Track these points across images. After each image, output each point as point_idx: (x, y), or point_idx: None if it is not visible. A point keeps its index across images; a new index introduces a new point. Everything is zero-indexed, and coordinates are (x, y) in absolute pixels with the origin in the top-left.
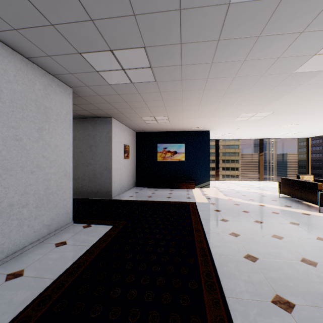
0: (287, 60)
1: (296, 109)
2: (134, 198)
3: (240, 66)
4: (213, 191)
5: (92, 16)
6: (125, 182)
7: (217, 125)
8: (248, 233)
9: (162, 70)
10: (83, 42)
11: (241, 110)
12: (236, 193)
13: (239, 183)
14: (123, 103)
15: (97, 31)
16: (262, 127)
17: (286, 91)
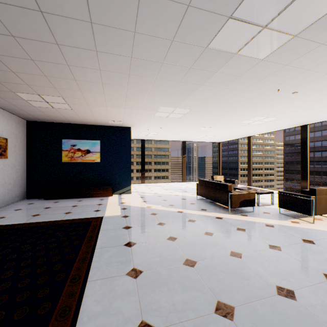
0: (200, 18)
1: (211, 109)
2: (3, 220)
3: (137, 6)
4: (133, 197)
5: None
6: None
7: (138, 120)
8: (154, 266)
9: None
10: None
11: (158, 101)
12: (158, 197)
13: (164, 186)
14: None
15: None
16: (183, 128)
17: (201, 80)
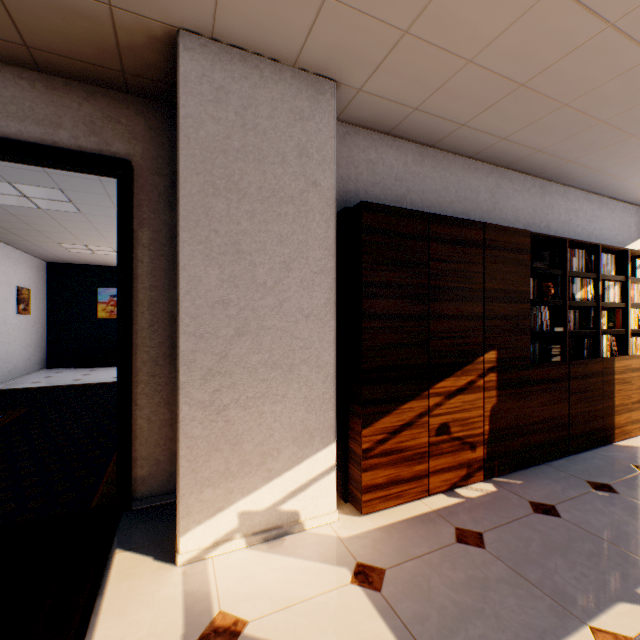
0: None
1: None
2: (43, 384)
3: None
4: None
5: None
6: (20, 360)
7: None
8: None
9: (90, 207)
10: None
11: None
12: None
13: None
14: (20, 224)
15: None
16: None
17: None
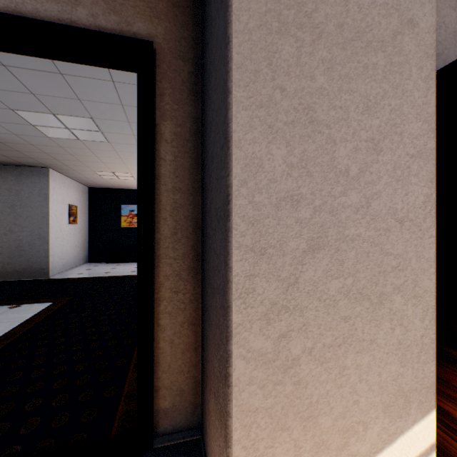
0: None
1: None
2: (85, 275)
3: None
4: None
5: (34, 92)
6: (71, 257)
7: None
8: None
9: (114, 135)
10: (19, 103)
11: None
12: None
13: None
14: (68, 155)
15: (38, 100)
16: None
17: None
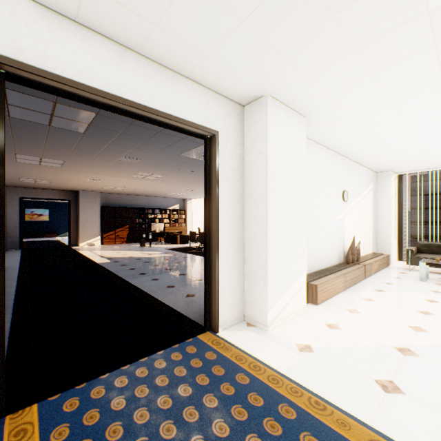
0: None
1: None
2: None
3: None
4: None
5: None
6: None
7: None
8: None
9: None
10: None
11: None
12: None
13: None
14: None
15: None
16: None
17: None
